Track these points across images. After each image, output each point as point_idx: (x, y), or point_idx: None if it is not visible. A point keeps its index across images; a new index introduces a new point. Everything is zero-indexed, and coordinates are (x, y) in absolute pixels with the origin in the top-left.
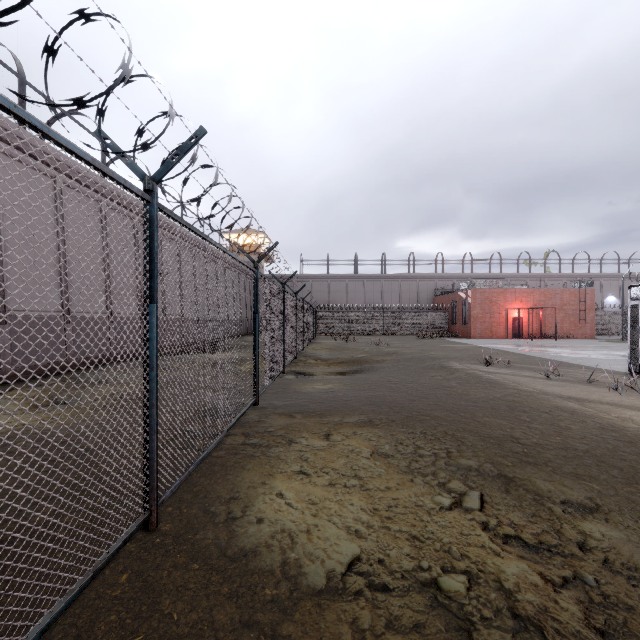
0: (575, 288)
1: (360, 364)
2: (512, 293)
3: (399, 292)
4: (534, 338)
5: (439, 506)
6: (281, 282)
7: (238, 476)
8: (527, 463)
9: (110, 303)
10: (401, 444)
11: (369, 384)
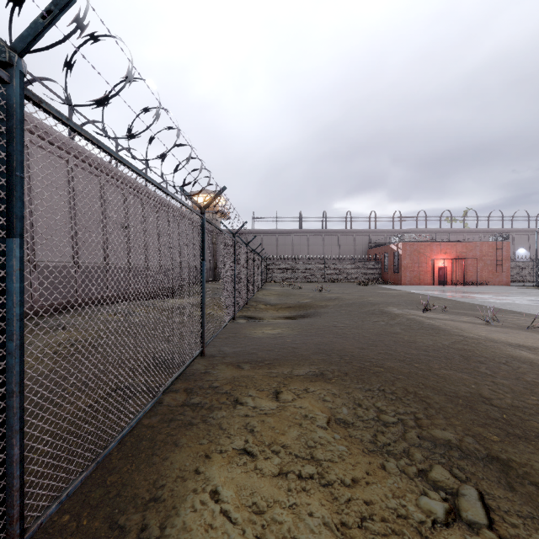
0: (493, 241)
1: (306, 309)
2: (437, 245)
3: (338, 245)
4: (457, 285)
5: (431, 519)
6: (232, 232)
7: (166, 459)
8: (516, 437)
9: (77, 253)
10: (360, 407)
11: (316, 329)
